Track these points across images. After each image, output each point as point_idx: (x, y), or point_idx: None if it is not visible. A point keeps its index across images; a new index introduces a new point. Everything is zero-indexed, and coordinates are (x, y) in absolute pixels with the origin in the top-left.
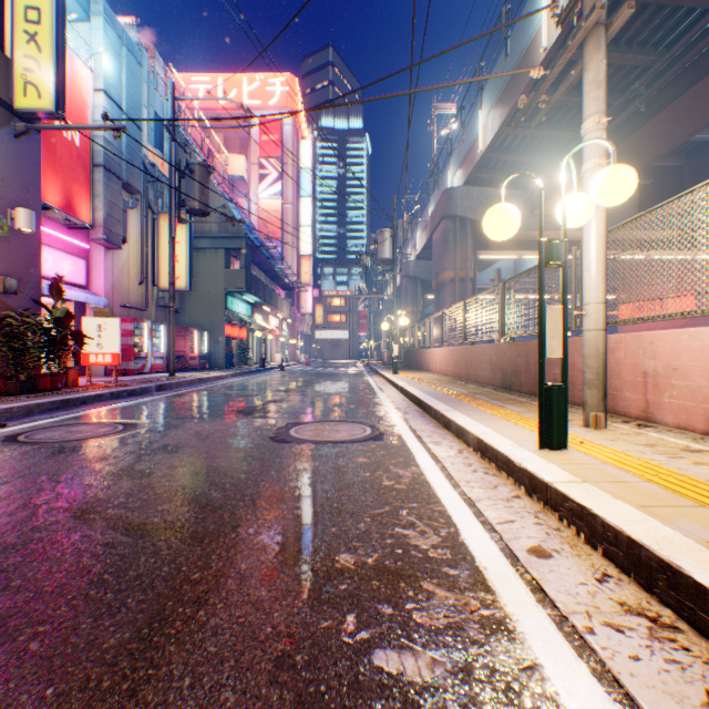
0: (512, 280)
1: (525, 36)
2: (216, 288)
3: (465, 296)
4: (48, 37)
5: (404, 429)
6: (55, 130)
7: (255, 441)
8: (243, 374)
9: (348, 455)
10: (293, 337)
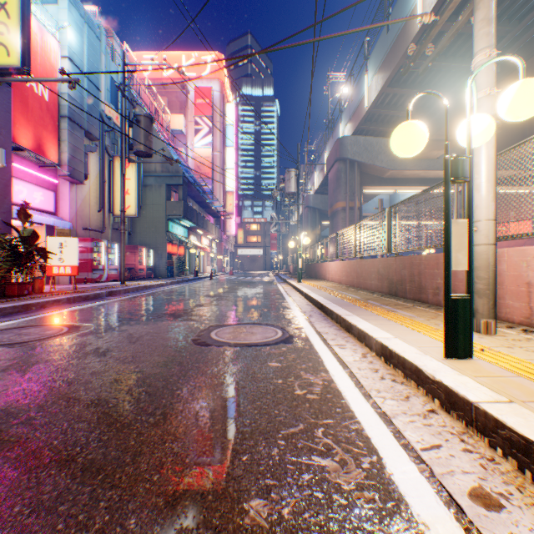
0: (398, 205)
1: (403, 12)
2: (160, 215)
3: (354, 221)
4: (15, 5)
5: (311, 331)
6: (21, 82)
7: (178, 344)
8: (180, 282)
9: (261, 359)
10: (220, 253)
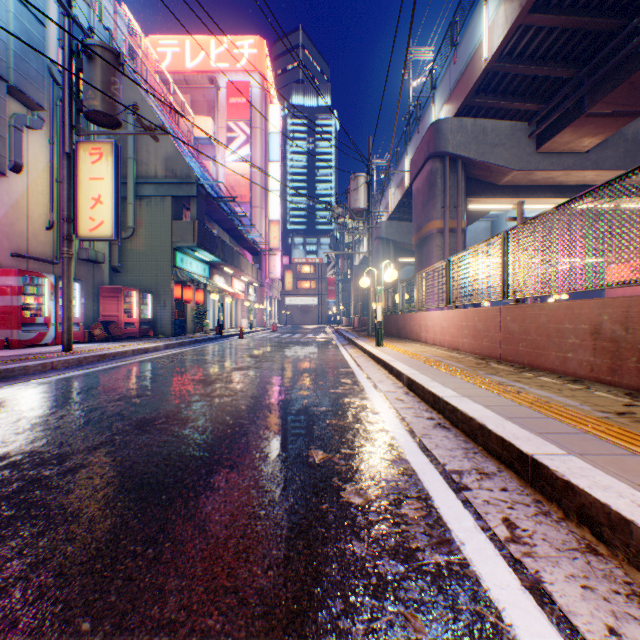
0: None
1: None
2: (162, 242)
3: (456, 250)
4: None
5: None
6: None
7: None
8: (185, 345)
9: None
10: (261, 302)
